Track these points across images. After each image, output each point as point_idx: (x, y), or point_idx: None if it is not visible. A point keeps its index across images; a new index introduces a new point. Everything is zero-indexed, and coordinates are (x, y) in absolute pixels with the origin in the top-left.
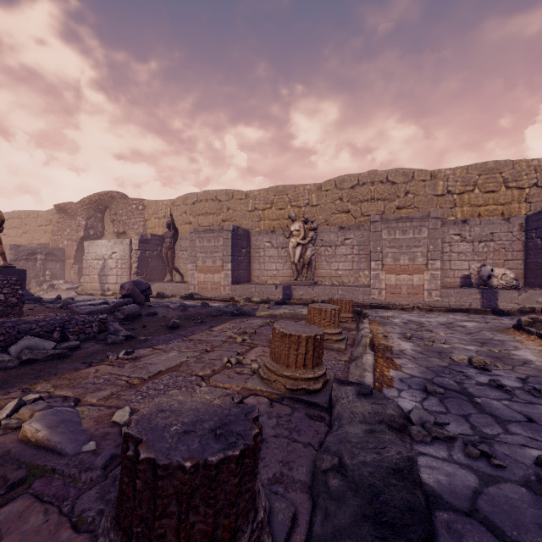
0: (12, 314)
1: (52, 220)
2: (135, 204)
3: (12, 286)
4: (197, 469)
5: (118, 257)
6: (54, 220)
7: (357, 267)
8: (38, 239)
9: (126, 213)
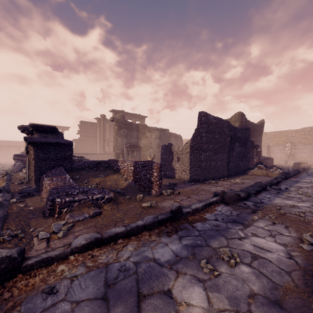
0: None
1: None
2: None
3: None
4: (298, 163)
5: None
6: None
7: (310, 155)
8: None
9: None
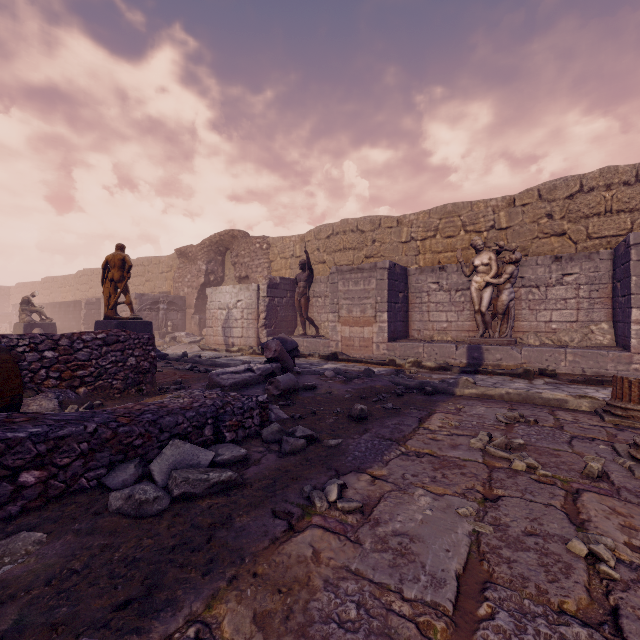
0: (143, 383)
1: (172, 266)
2: (258, 243)
3: (143, 346)
4: None
5: (244, 305)
6: (175, 266)
7: (586, 317)
8: (160, 287)
9: (249, 254)
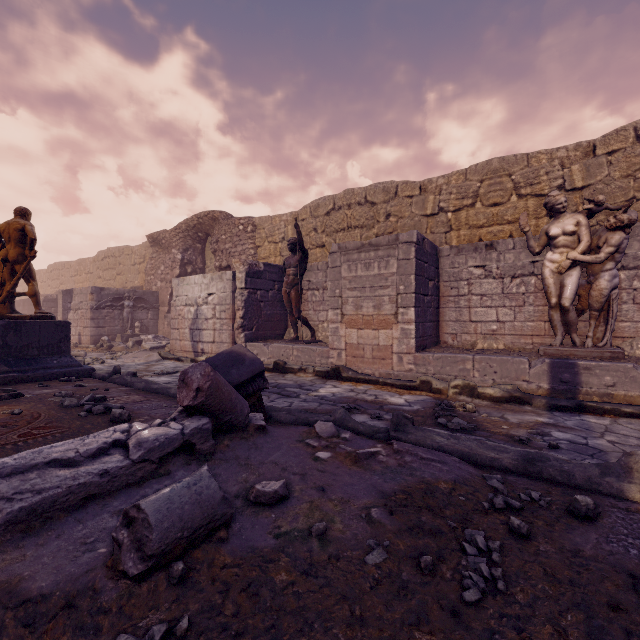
0: None
1: (145, 256)
2: (242, 224)
3: None
4: None
5: (216, 300)
6: (148, 256)
7: None
8: (132, 281)
9: (231, 239)
